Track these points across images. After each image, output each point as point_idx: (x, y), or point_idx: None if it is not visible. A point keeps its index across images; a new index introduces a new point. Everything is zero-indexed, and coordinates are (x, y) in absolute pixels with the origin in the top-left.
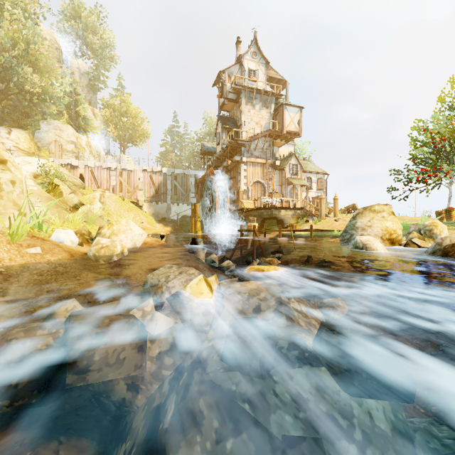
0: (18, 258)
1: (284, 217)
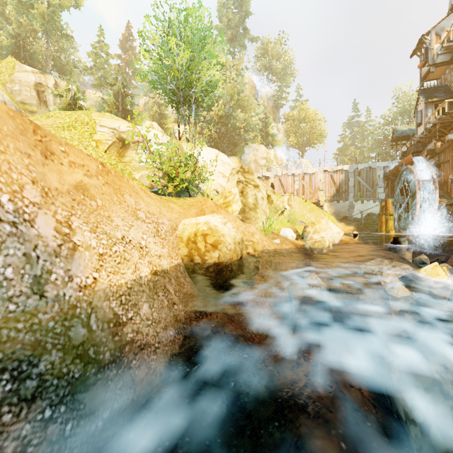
0: (271, 245)
1: None
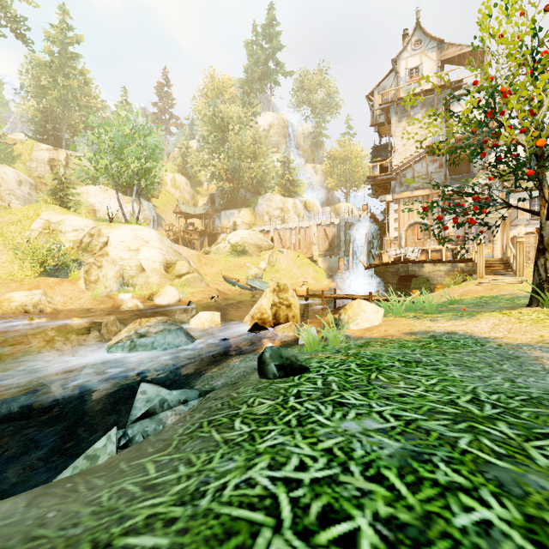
0: (89, 306)
1: (429, 274)
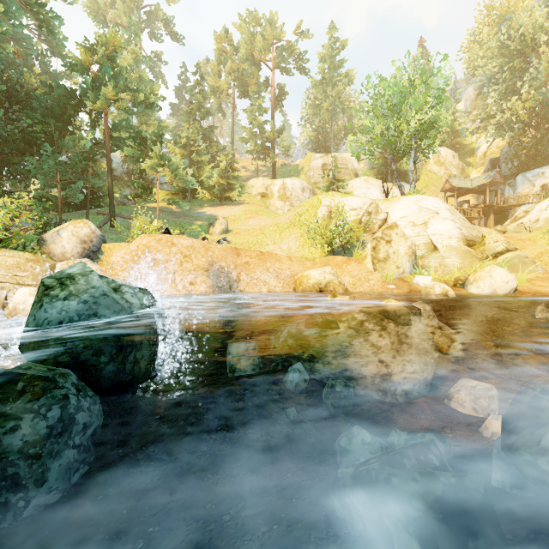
0: (380, 289)
1: None
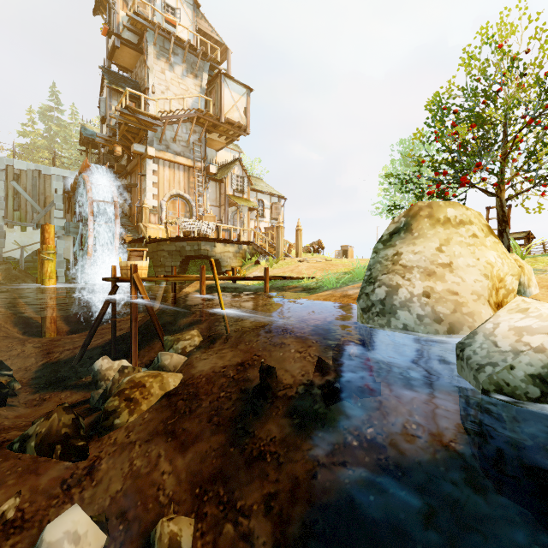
0: None
1: (221, 255)
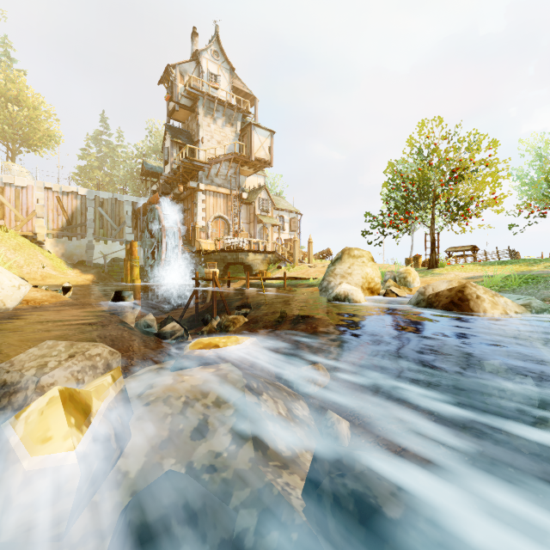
0: None
1: (252, 262)
